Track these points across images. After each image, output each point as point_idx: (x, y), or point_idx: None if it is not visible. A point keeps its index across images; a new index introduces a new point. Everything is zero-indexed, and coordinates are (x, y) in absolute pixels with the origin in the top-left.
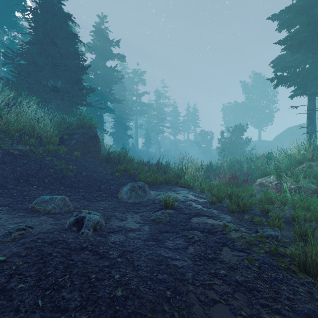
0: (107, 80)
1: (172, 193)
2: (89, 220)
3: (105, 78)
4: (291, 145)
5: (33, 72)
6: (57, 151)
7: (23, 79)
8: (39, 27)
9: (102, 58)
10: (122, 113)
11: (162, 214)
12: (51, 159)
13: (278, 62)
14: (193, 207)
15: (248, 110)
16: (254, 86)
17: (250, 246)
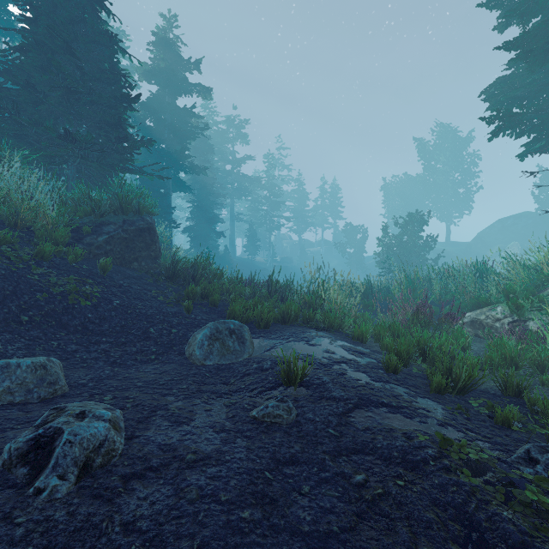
0: (178, 131)
1: (299, 343)
2: (72, 442)
3: (175, 128)
4: (534, 246)
5: (28, 104)
6: (66, 257)
7: (4, 116)
8: (41, 18)
9: (169, 92)
10: (206, 192)
11: (280, 403)
12: (45, 272)
13: (498, 90)
14: (350, 380)
15: (428, 189)
16: (439, 147)
17: (538, 519)
